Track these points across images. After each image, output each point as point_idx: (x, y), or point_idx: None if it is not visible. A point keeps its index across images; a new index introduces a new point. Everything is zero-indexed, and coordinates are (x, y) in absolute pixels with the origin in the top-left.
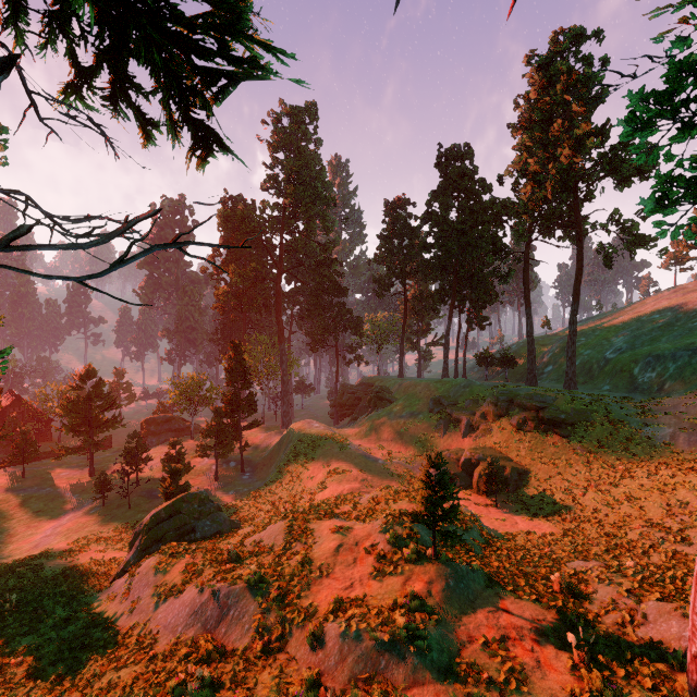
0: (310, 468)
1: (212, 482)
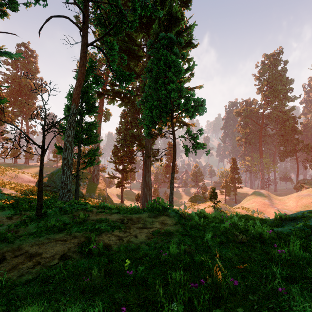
0: (246, 203)
1: (223, 203)
